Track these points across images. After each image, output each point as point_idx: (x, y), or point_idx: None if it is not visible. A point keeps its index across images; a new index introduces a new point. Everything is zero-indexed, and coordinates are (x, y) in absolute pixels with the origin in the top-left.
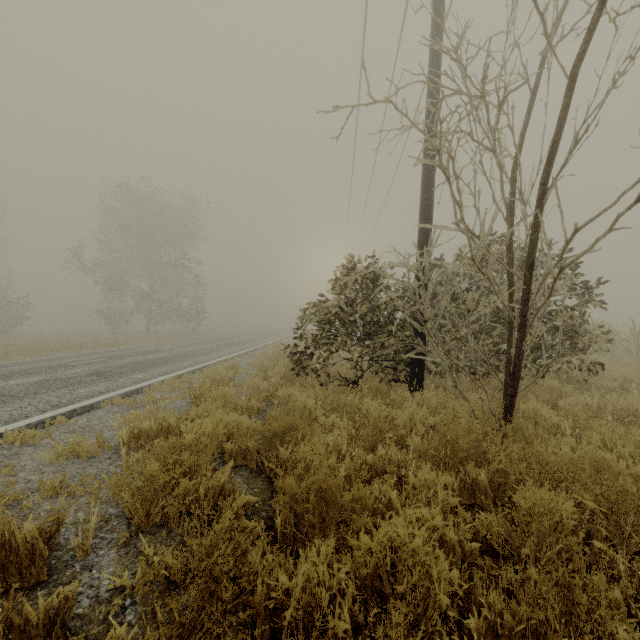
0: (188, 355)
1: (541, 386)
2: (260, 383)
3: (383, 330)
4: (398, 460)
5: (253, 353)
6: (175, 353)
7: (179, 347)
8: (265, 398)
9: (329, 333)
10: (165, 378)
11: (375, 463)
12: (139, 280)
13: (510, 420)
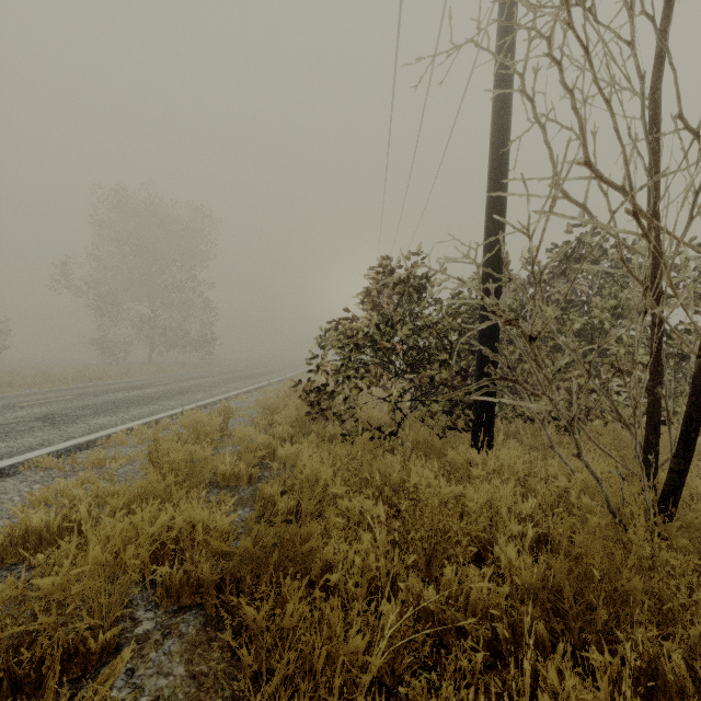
0: (182, 391)
1: (664, 440)
2: (256, 435)
3: (433, 359)
4: (483, 600)
5: (265, 389)
6: (167, 389)
7: (176, 381)
8: (265, 456)
9: (359, 364)
10: (136, 424)
11: (440, 608)
12: (140, 303)
13: (672, 514)
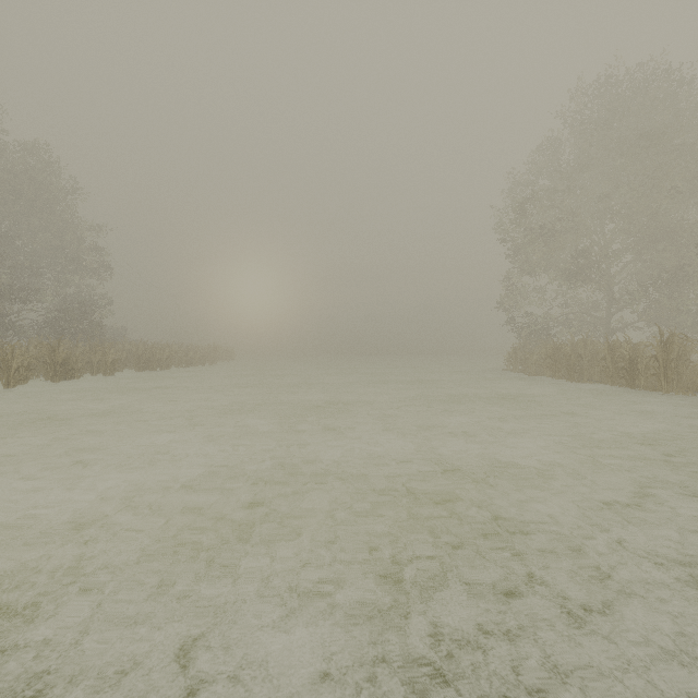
0: None
1: None
2: None
3: None
4: None
5: None
6: None
7: None
8: None
9: None
10: None
11: None
12: None
13: None
